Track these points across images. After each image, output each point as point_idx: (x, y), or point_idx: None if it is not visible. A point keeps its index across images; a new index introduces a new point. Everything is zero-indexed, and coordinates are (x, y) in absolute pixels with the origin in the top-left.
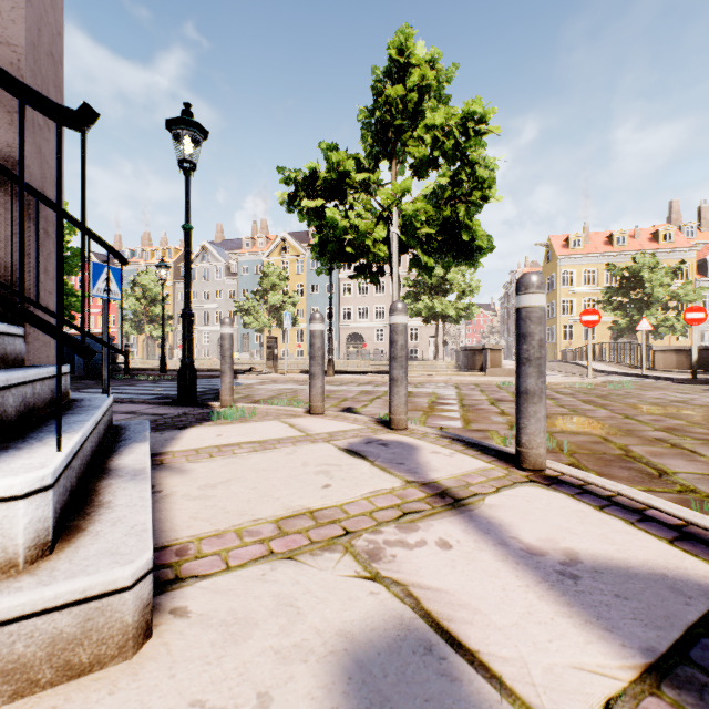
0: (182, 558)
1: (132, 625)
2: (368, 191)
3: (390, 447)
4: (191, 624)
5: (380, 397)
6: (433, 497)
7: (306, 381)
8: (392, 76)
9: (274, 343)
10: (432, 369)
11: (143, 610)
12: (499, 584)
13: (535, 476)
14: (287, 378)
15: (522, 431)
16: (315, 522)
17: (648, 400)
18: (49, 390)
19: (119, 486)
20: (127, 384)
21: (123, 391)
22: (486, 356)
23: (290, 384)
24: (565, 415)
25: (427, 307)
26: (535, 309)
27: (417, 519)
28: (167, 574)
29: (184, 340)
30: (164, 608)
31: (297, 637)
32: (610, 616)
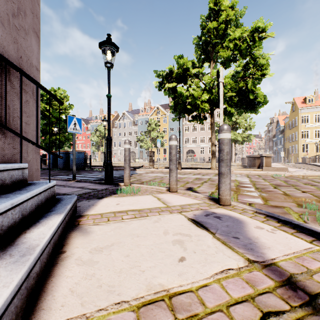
0: None
1: None
2: (198, 77)
3: (223, 219)
4: None
5: (206, 181)
6: (284, 289)
7: (167, 172)
8: (211, 18)
9: (152, 154)
10: None
11: None
12: None
13: None
14: (158, 170)
15: None
16: (173, 316)
17: None
18: None
19: None
20: (89, 173)
21: (85, 176)
22: (263, 160)
23: (160, 174)
24: None
25: None
26: None
27: None
28: None
29: (107, 152)
30: None
31: None
32: None
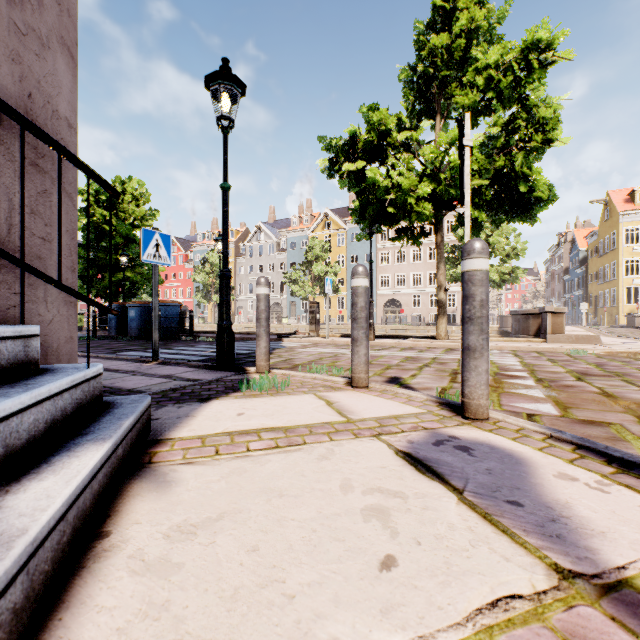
0: None
1: None
2: (410, 150)
3: (477, 455)
4: None
5: (428, 365)
6: None
7: (346, 345)
8: (436, 27)
9: (316, 308)
10: None
11: None
12: None
13: None
14: (328, 341)
15: None
16: None
17: None
18: None
19: None
20: (187, 345)
21: (180, 352)
22: (546, 320)
23: (331, 348)
24: None
25: None
26: None
27: None
28: None
29: (222, 302)
30: None
31: None
32: None
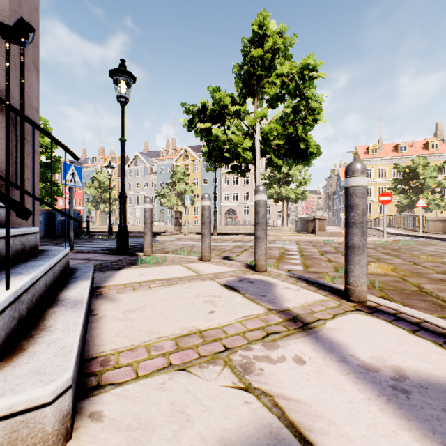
0: (104, 368)
1: (52, 433)
2: (239, 117)
3: (255, 283)
4: (103, 428)
5: (247, 249)
6: (288, 322)
7: (199, 239)
8: (255, 43)
9: (179, 215)
10: (280, 232)
11: (63, 420)
12: (345, 396)
13: (360, 306)
14: (187, 237)
15: (350, 274)
16: (203, 340)
17: (427, 252)
18: (20, 244)
19: (61, 313)
20: (87, 241)
21: (84, 245)
22: (316, 223)
23: (189, 241)
24: (372, 262)
25: (276, 192)
26: (359, 187)
27: (277, 338)
28: (91, 381)
29: (120, 212)
30: (85, 412)
31: (186, 443)
32: (444, 430)
